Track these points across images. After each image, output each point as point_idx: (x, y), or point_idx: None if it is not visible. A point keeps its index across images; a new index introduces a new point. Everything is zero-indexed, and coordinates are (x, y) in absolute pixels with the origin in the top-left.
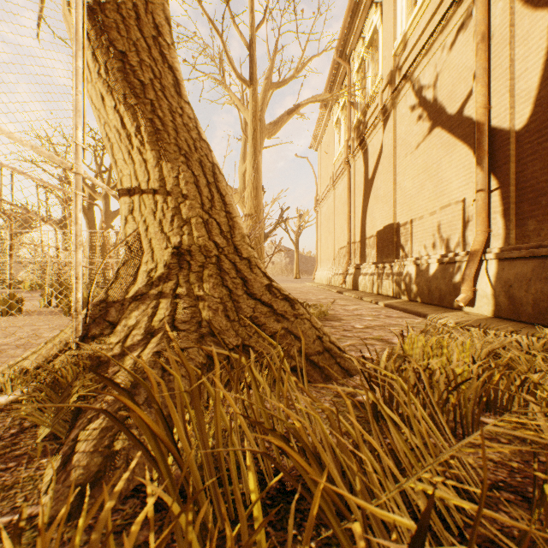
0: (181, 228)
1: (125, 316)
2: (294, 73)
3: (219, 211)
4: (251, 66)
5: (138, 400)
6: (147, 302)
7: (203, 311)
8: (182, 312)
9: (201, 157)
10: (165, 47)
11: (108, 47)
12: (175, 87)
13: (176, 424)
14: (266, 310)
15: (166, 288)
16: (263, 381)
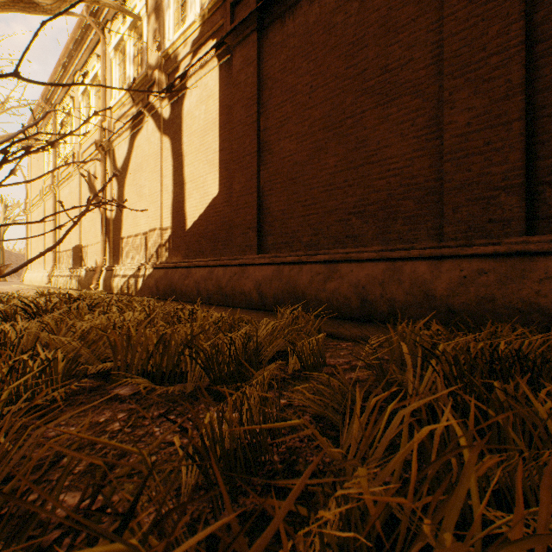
0: None
1: None
2: None
3: None
4: None
5: None
6: None
7: None
8: None
9: None
10: None
11: None
12: None
13: None
14: None
15: None
16: None
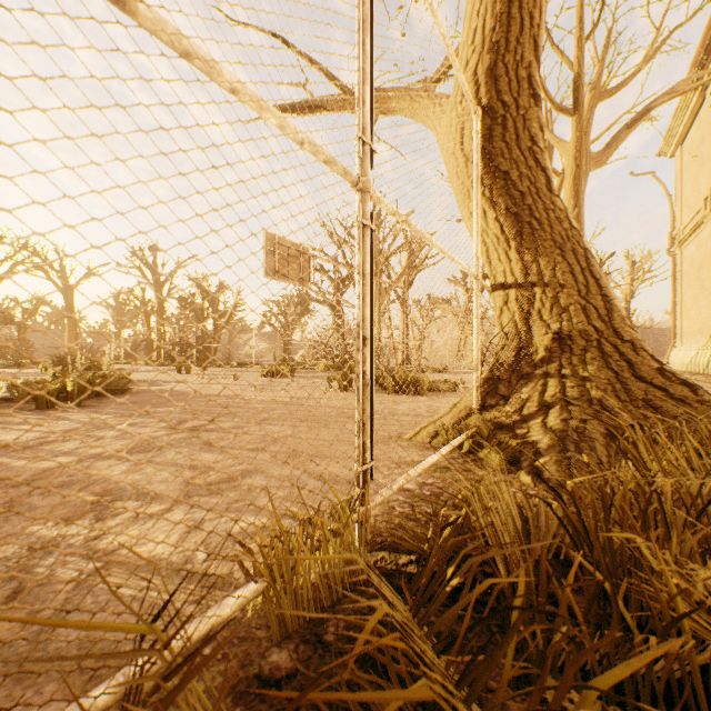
0: (559, 315)
1: (515, 391)
2: (639, 66)
3: (594, 296)
4: (575, 89)
5: (569, 448)
6: (534, 381)
7: (590, 390)
8: (570, 390)
9: (572, 245)
10: (538, 153)
11: (493, 172)
12: (545, 186)
13: (642, 454)
14: (660, 394)
15: (549, 369)
16: (695, 445)
